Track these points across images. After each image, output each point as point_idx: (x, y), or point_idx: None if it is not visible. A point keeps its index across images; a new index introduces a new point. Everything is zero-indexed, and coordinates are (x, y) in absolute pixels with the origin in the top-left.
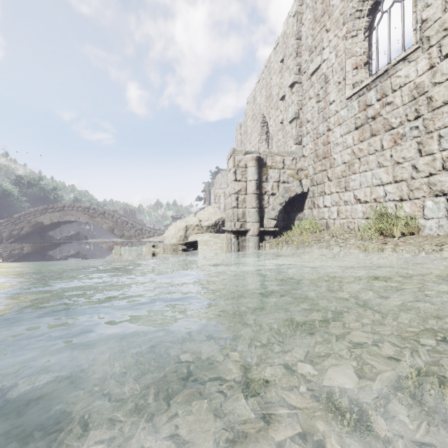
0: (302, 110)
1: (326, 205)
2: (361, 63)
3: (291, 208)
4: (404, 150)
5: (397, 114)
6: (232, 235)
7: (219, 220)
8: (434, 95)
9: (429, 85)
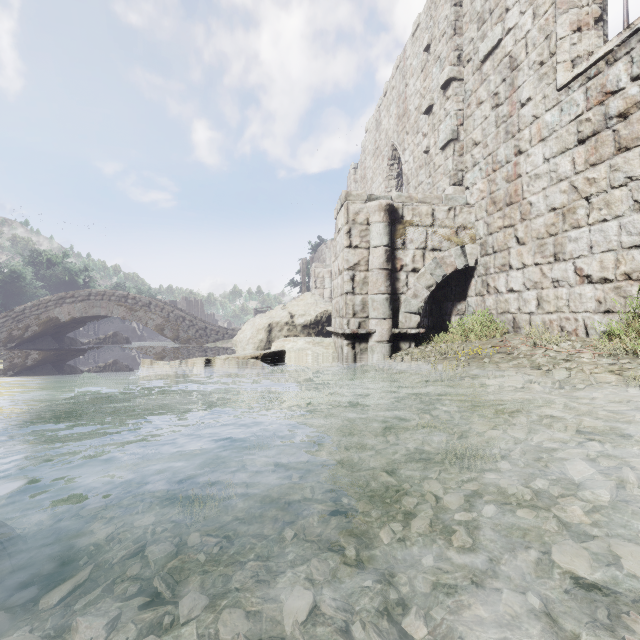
0: (464, 127)
1: (513, 288)
2: (589, 19)
3: (444, 295)
4: None
5: None
6: (344, 341)
7: (322, 315)
8: None
9: None
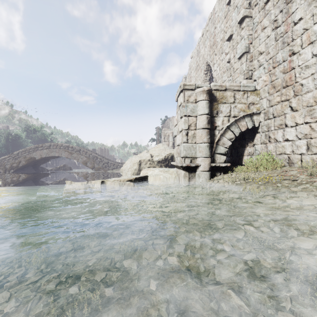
0: (253, 44)
1: (288, 138)
2: None
3: (240, 144)
4: None
5: None
6: (182, 171)
7: (168, 156)
8: None
9: None
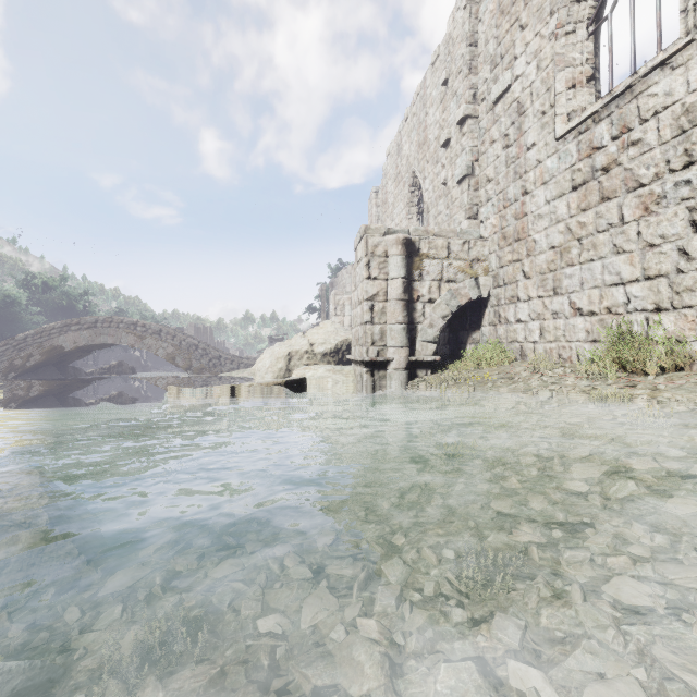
0: (479, 163)
1: (520, 319)
2: (582, 78)
3: (461, 325)
4: (664, 222)
5: (649, 160)
6: (364, 369)
7: (342, 344)
8: None
9: None
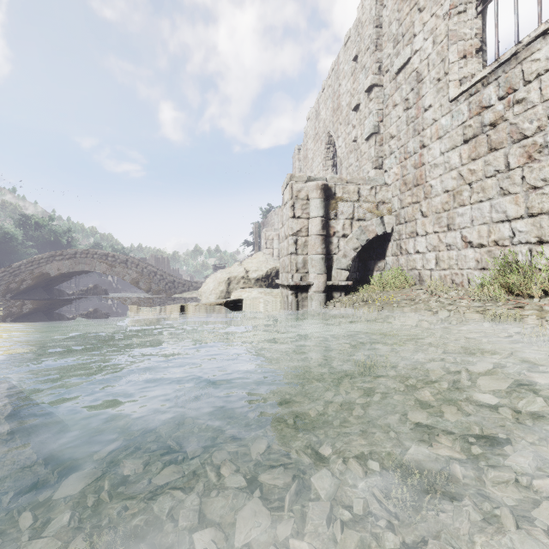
0: (384, 123)
1: (419, 250)
2: (472, 49)
3: (368, 255)
4: (546, 167)
5: (533, 116)
6: (289, 291)
7: (271, 271)
8: None
9: None
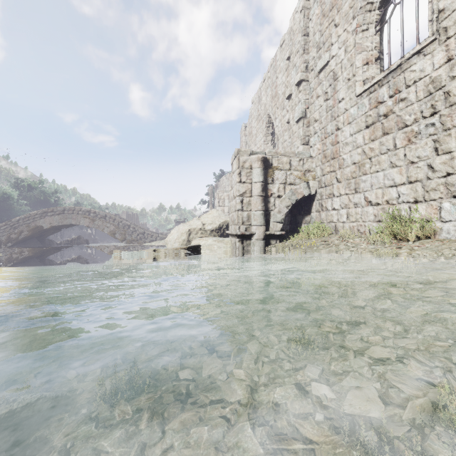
0: (310, 109)
1: (335, 208)
2: (372, 58)
3: (298, 211)
4: (419, 148)
5: (411, 111)
6: (237, 239)
7: (223, 224)
8: (452, 89)
9: (446, 79)
